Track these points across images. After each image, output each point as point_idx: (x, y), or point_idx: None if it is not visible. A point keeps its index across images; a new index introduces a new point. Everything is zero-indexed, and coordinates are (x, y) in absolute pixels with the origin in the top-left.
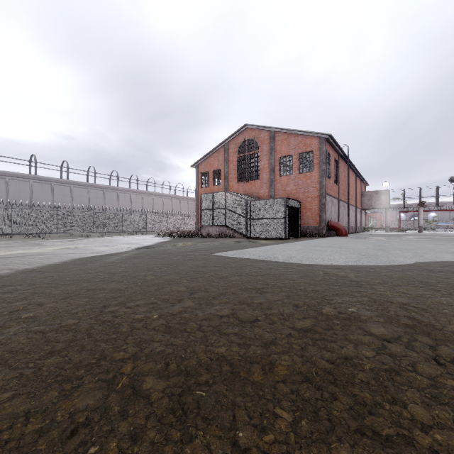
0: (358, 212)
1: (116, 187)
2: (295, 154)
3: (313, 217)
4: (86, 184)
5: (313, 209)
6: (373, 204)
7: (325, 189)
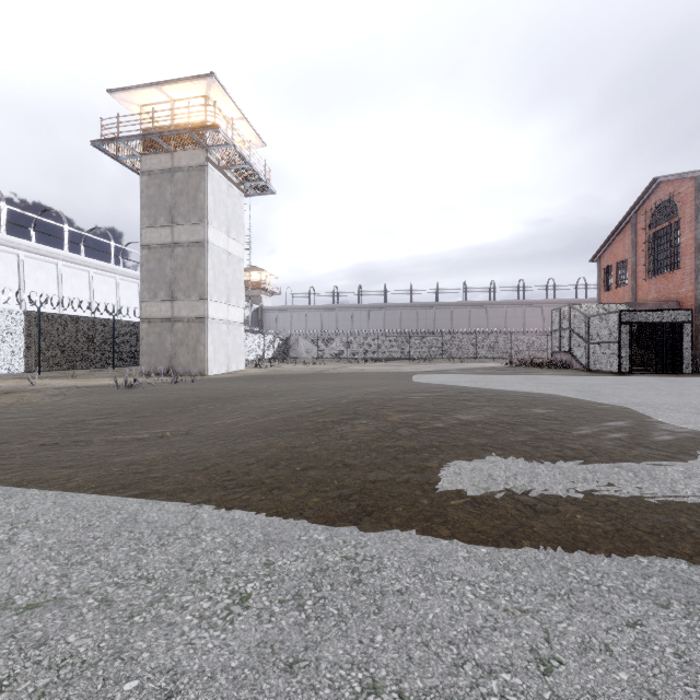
0: None
1: (521, 301)
2: None
3: None
4: (484, 302)
5: None
6: None
7: None
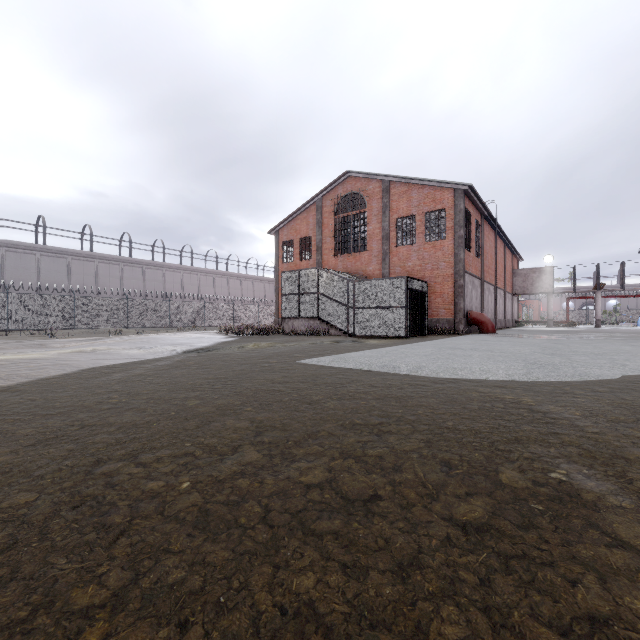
0: (508, 299)
1: (161, 263)
2: (419, 215)
3: (445, 305)
4: (118, 258)
5: (445, 294)
6: (530, 287)
7: (464, 264)
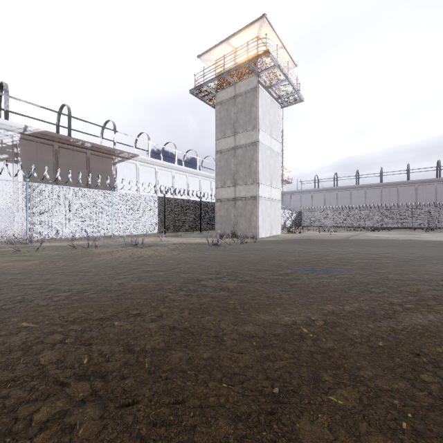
0: None
1: None
2: None
3: None
4: None
5: None
6: None
7: None
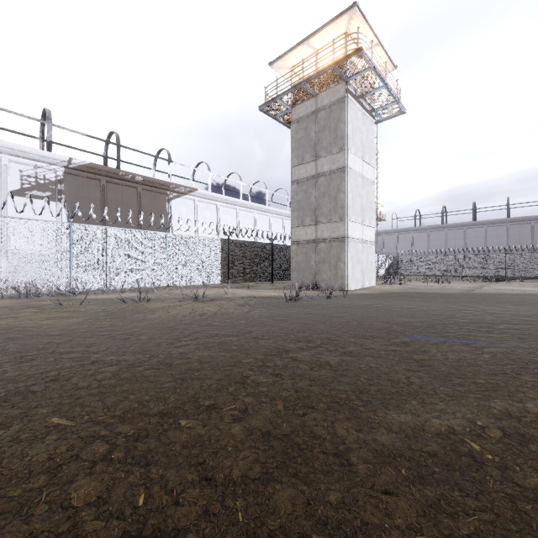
0: None
1: None
2: None
3: None
4: None
5: None
6: None
7: None
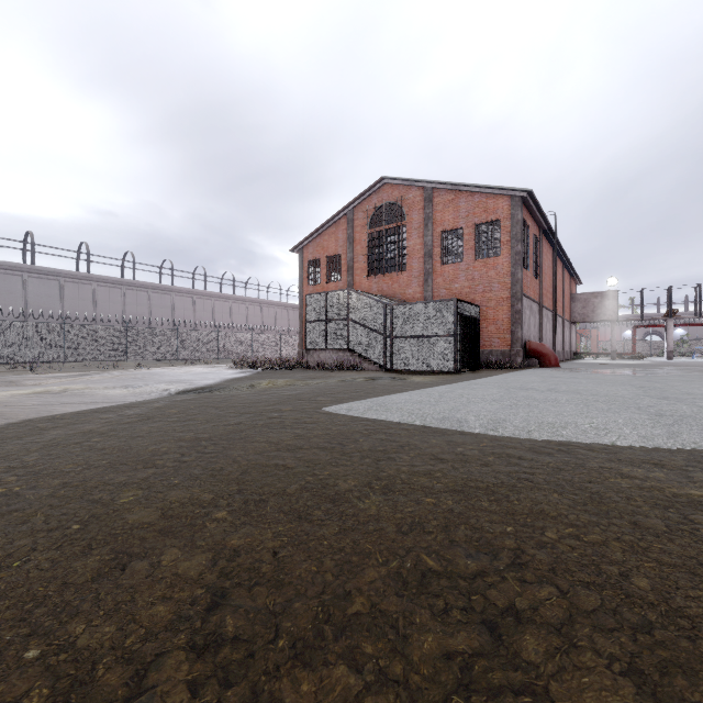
0: (567, 327)
1: (170, 287)
2: (468, 227)
3: (499, 334)
4: (120, 280)
5: (499, 321)
6: (590, 314)
7: (522, 285)
